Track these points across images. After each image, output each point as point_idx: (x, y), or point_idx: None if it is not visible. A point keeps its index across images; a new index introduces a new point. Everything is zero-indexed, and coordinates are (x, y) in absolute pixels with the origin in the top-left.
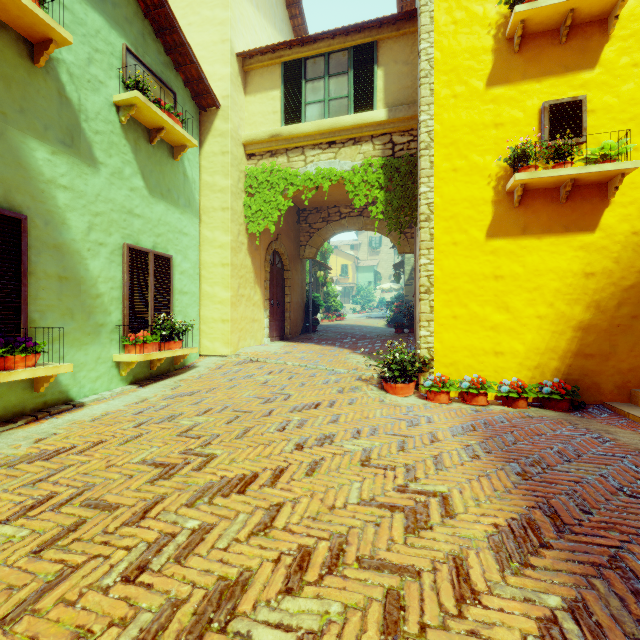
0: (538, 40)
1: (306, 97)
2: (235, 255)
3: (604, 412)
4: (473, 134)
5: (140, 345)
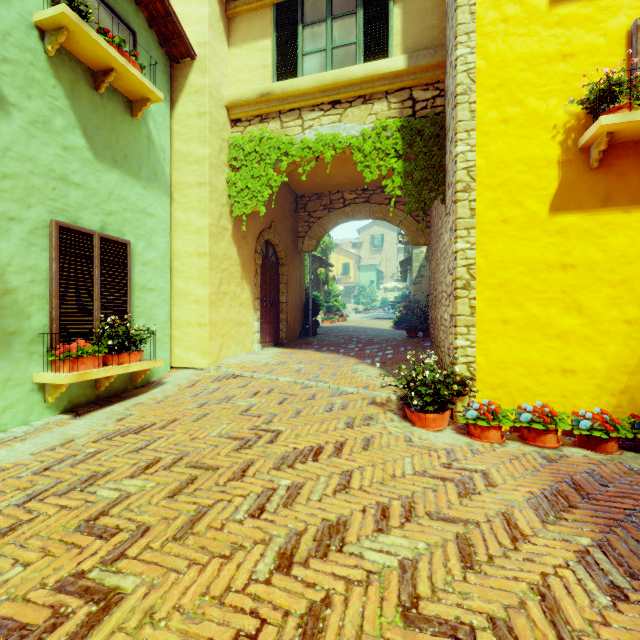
0: None
1: (304, 46)
2: (215, 243)
3: None
4: (531, 70)
5: (72, 360)
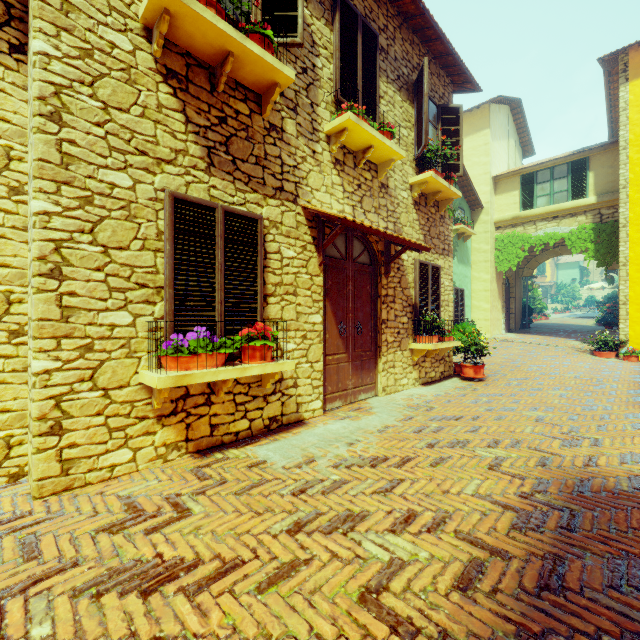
0: None
1: (537, 193)
2: (491, 285)
3: None
4: None
5: None
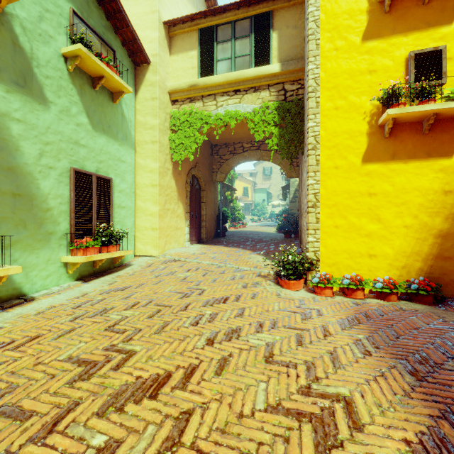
0: (405, 2)
1: (217, 55)
2: (162, 178)
3: None
4: (351, 79)
5: (83, 249)
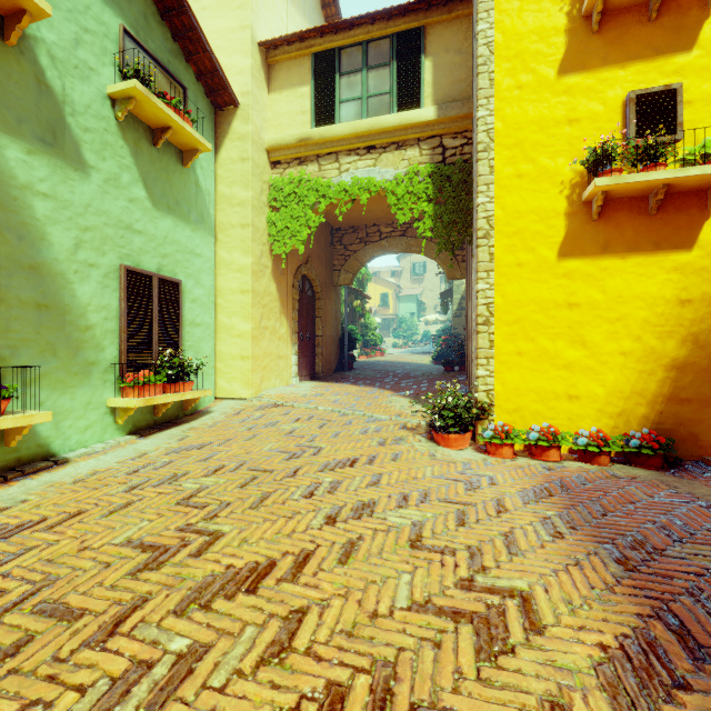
0: (622, 17)
1: (340, 94)
2: (257, 280)
3: (706, 470)
4: (542, 132)
5: (140, 387)
